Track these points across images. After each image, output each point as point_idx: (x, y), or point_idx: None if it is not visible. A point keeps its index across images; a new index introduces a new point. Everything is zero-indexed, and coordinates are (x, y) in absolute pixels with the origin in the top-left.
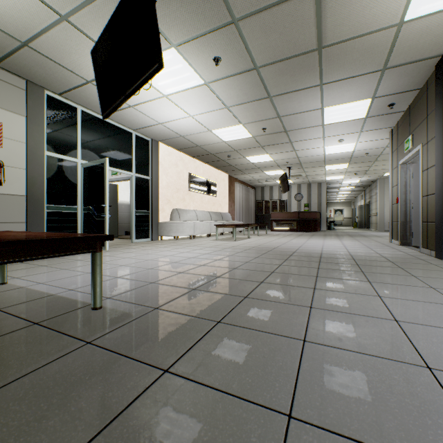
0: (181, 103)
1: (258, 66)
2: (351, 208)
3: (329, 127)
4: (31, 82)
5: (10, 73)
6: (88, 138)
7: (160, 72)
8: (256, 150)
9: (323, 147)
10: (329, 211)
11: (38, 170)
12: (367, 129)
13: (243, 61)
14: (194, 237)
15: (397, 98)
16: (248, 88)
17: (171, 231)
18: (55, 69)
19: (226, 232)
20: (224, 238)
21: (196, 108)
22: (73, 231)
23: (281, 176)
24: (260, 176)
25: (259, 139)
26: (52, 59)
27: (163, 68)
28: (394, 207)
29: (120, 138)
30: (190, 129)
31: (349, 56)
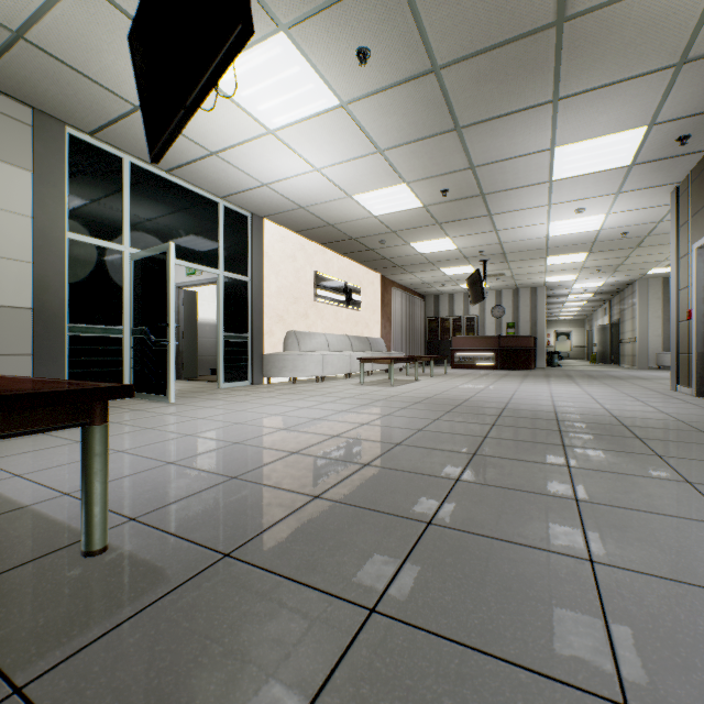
0: (300, 145)
1: (439, 64)
2: (584, 330)
3: (560, 186)
4: (41, 112)
5: (2, 94)
6: (143, 211)
7: (260, 84)
8: (429, 231)
9: (546, 224)
10: (547, 335)
11: (53, 264)
12: (630, 188)
13: (411, 55)
14: (323, 378)
15: (697, 124)
16: (418, 111)
17: (284, 369)
18: (78, 85)
19: (377, 370)
20: (374, 381)
21: (325, 154)
22: (116, 369)
23: (470, 276)
24: (434, 277)
25: (435, 210)
26: (69, 64)
27: (266, 76)
28: (681, 326)
29: (198, 211)
30: (315, 193)
31: (617, 36)
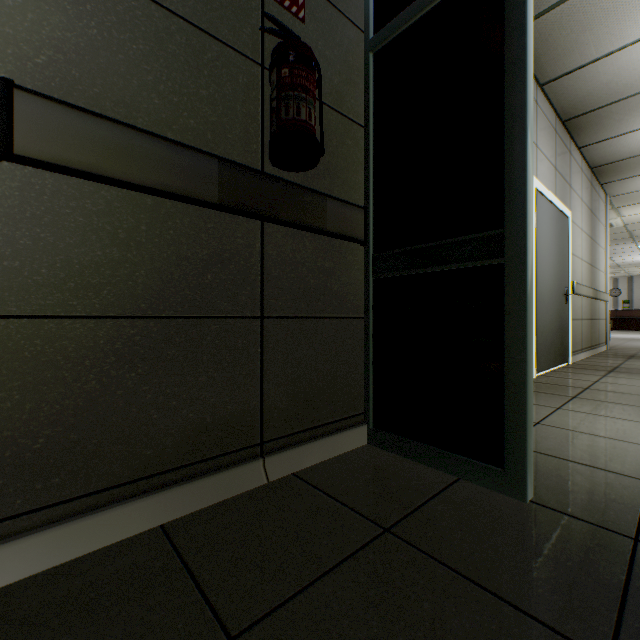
0: None
1: None
2: None
3: None
4: None
5: None
6: None
7: None
8: None
9: None
10: None
11: None
12: None
13: None
14: None
15: None
16: None
17: None
18: None
19: None
20: None
21: None
22: None
23: None
24: None
25: None
26: None
27: None
28: None
29: None
30: None
31: None
